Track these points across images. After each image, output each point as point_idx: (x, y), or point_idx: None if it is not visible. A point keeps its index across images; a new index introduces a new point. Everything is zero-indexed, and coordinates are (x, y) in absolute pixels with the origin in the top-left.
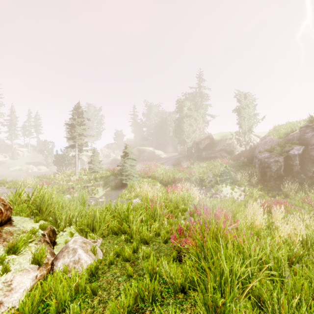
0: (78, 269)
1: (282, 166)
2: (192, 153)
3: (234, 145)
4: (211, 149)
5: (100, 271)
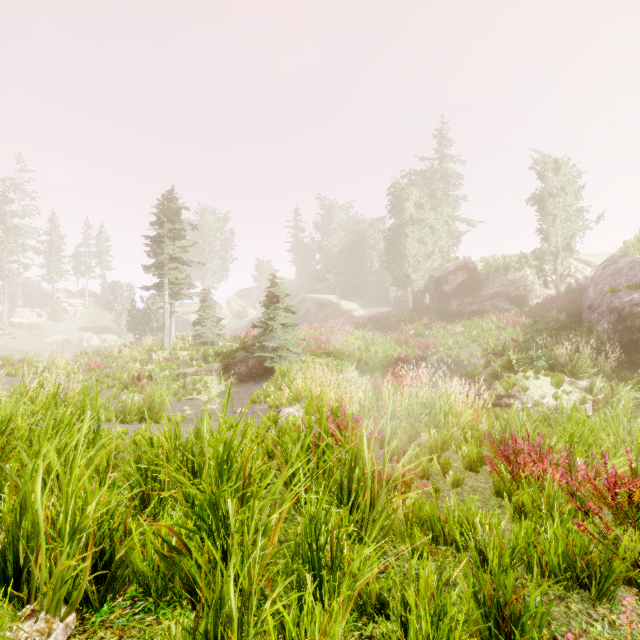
0: None
1: None
2: (423, 305)
3: (528, 283)
4: (472, 294)
5: None
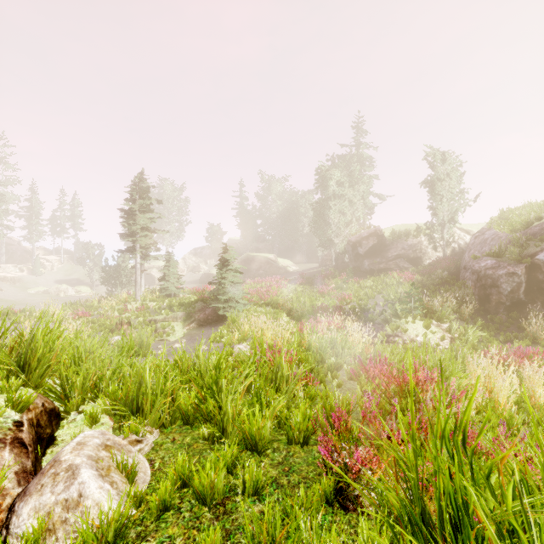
0: (74, 526)
1: (523, 284)
2: (344, 263)
3: (423, 247)
4: (380, 256)
5: (133, 530)
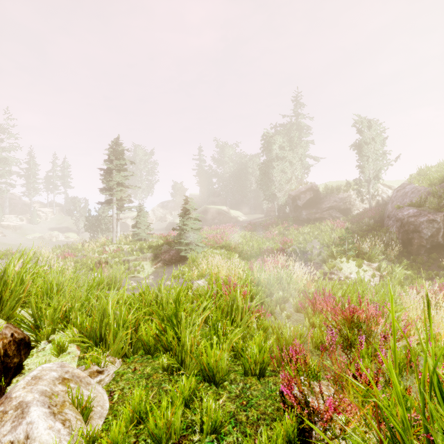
0: None
1: (441, 229)
2: (285, 213)
3: (352, 200)
4: (316, 207)
5: None
